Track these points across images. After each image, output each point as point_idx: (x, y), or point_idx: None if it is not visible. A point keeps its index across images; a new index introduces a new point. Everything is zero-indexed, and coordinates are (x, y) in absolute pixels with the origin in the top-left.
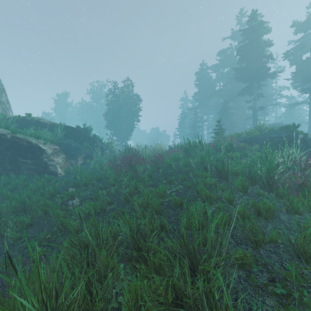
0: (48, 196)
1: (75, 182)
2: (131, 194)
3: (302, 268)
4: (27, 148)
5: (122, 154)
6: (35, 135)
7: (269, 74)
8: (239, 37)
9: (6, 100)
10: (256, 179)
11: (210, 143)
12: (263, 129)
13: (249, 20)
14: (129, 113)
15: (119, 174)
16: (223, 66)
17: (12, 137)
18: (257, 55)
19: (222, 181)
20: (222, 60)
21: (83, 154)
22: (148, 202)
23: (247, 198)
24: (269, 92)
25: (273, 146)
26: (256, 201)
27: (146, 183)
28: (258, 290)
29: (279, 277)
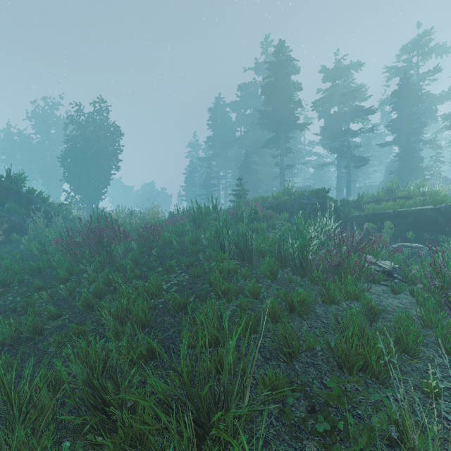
0: None
1: None
2: (100, 294)
3: (344, 382)
4: None
5: (85, 224)
6: None
7: (298, 125)
8: (264, 71)
9: None
10: (287, 260)
11: (229, 208)
12: (292, 192)
13: (275, 52)
14: (102, 156)
15: (77, 261)
16: (245, 106)
17: None
18: (285, 99)
19: (245, 264)
20: (244, 98)
21: (4, 225)
22: (129, 308)
23: (276, 287)
24: (297, 147)
25: (306, 216)
26: (287, 291)
27: (128, 274)
28: (295, 431)
29: (320, 401)
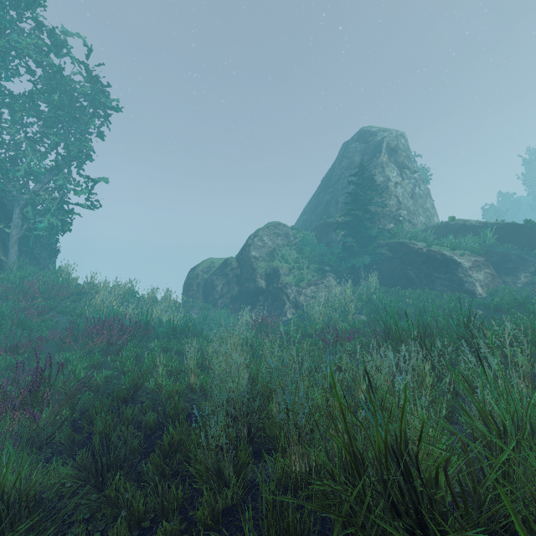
0: (447, 312)
1: (485, 304)
2: None
3: None
4: (441, 262)
5: None
6: (451, 246)
7: None
8: None
9: (430, 205)
10: None
11: None
12: None
13: None
14: None
15: None
16: None
17: (428, 250)
18: None
19: None
20: None
21: (530, 268)
22: None
23: None
24: None
25: None
26: None
27: None
28: None
29: None
